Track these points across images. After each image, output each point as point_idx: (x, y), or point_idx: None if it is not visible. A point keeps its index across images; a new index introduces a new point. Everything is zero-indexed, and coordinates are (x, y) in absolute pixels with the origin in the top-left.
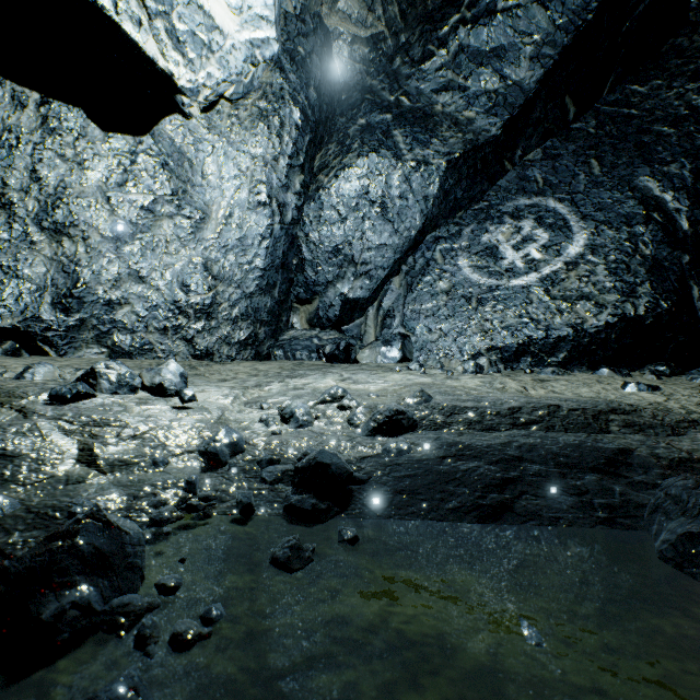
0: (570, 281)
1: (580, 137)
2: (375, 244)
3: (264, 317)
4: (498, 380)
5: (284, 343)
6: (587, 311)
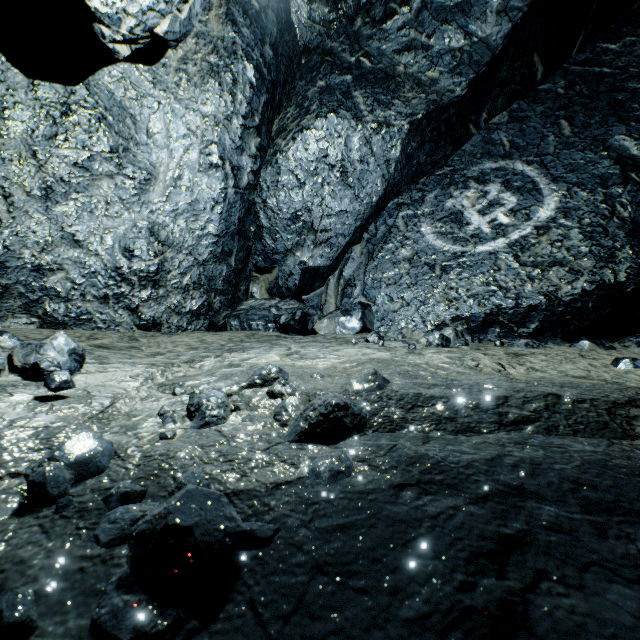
0: (541, 246)
1: (548, 98)
2: (335, 210)
3: (219, 286)
4: (468, 355)
5: (241, 313)
6: (561, 277)
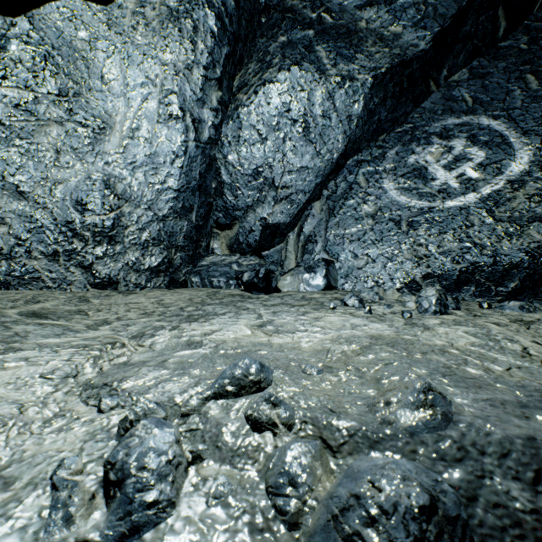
0: (518, 201)
1: (510, 54)
2: (296, 167)
3: (179, 242)
4: (492, 330)
5: (202, 270)
6: None
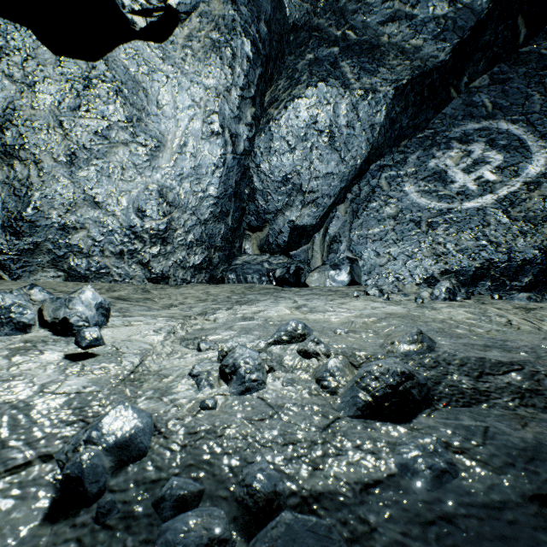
0: (533, 201)
1: (531, 59)
2: (322, 173)
3: (217, 243)
4: (488, 310)
5: (237, 267)
6: None
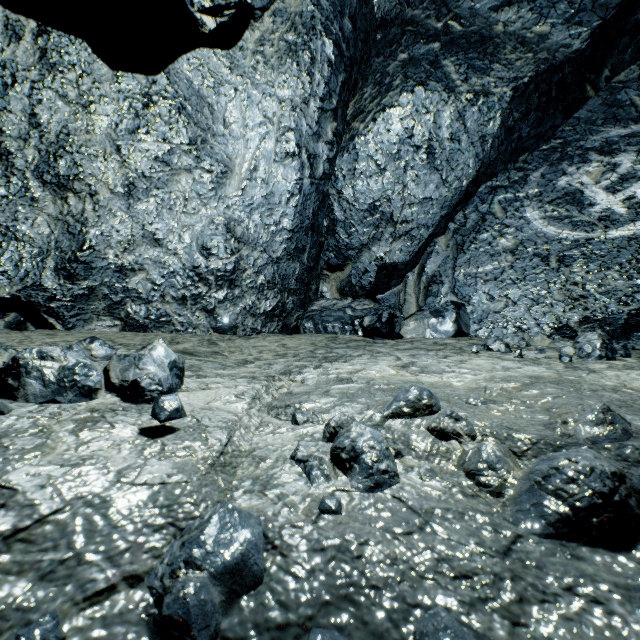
0: None
1: None
2: (418, 198)
3: (292, 285)
4: None
5: (314, 314)
6: None
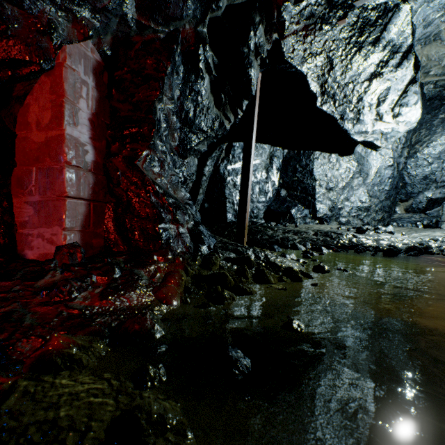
0: None
1: None
2: None
3: (386, 209)
4: None
5: (396, 220)
6: None
